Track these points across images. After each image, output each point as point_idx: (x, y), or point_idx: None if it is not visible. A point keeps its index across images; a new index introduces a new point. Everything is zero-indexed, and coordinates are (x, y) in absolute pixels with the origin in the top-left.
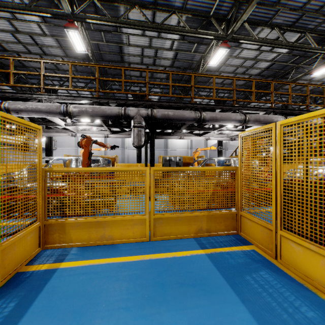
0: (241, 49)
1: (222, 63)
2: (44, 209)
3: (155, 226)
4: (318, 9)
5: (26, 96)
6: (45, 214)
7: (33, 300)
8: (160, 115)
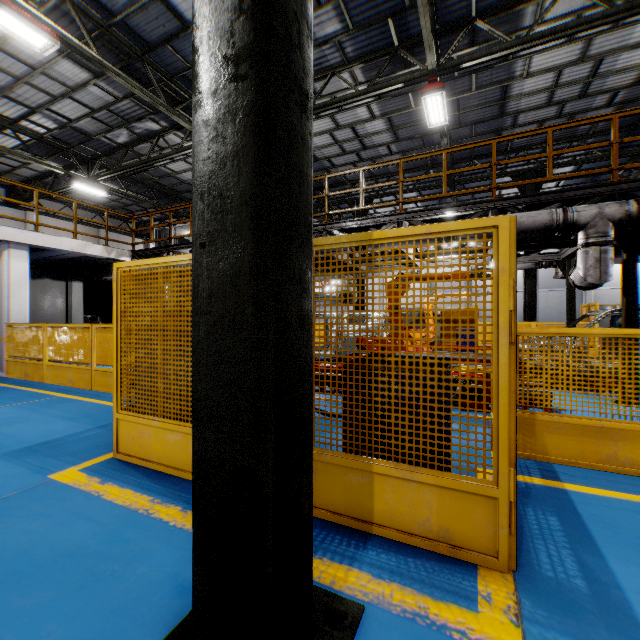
0: None
1: None
2: None
3: None
4: None
5: (380, 221)
6: None
7: (582, 524)
8: None
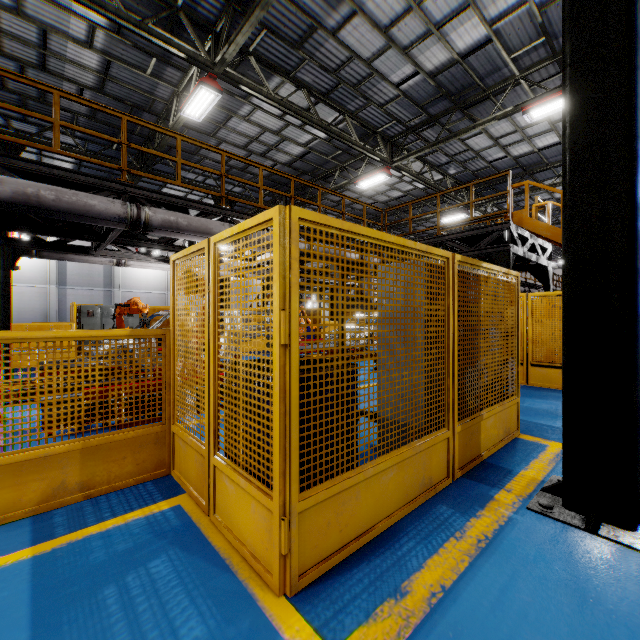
0: (253, 106)
1: (221, 123)
2: None
3: None
4: (356, 83)
5: None
6: None
7: None
8: (9, 193)
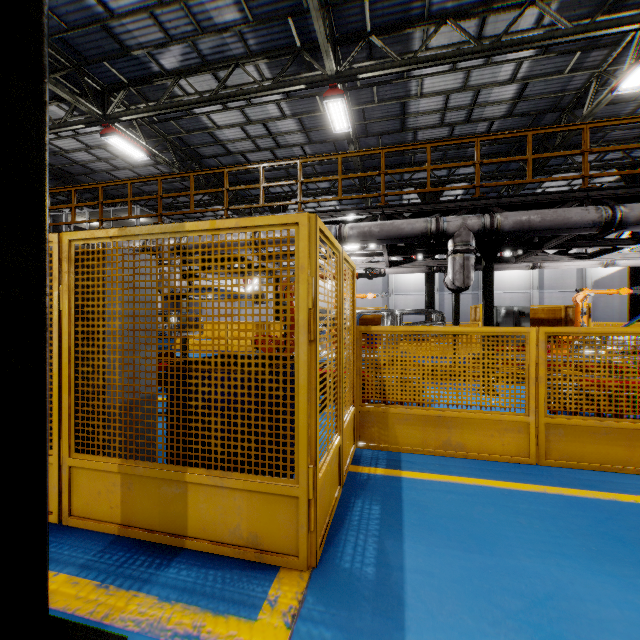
0: None
1: None
2: (358, 388)
3: (548, 439)
4: None
5: None
6: (360, 395)
7: (400, 510)
8: (510, 224)
